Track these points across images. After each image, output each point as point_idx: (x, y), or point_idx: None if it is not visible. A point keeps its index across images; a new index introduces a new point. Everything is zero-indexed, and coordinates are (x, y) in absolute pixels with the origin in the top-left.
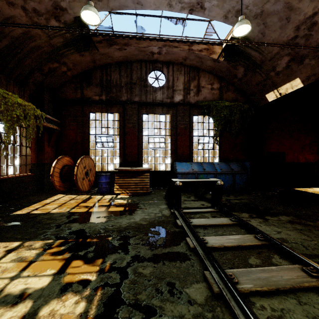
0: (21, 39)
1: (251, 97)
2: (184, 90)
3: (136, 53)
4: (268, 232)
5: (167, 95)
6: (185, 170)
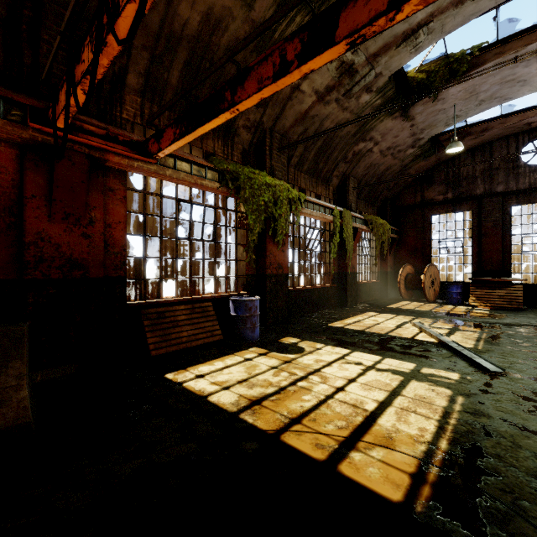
0: (382, 172)
1: None
2: None
3: (499, 132)
4: None
5: None
6: None
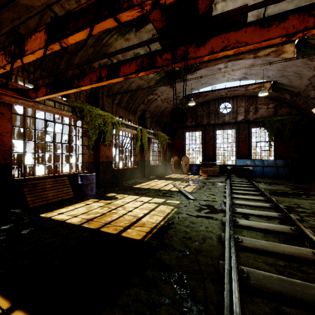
0: (163, 110)
1: (303, 111)
2: (244, 112)
3: (211, 97)
4: (263, 186)
5: (232, 117)
6: (241, 164)
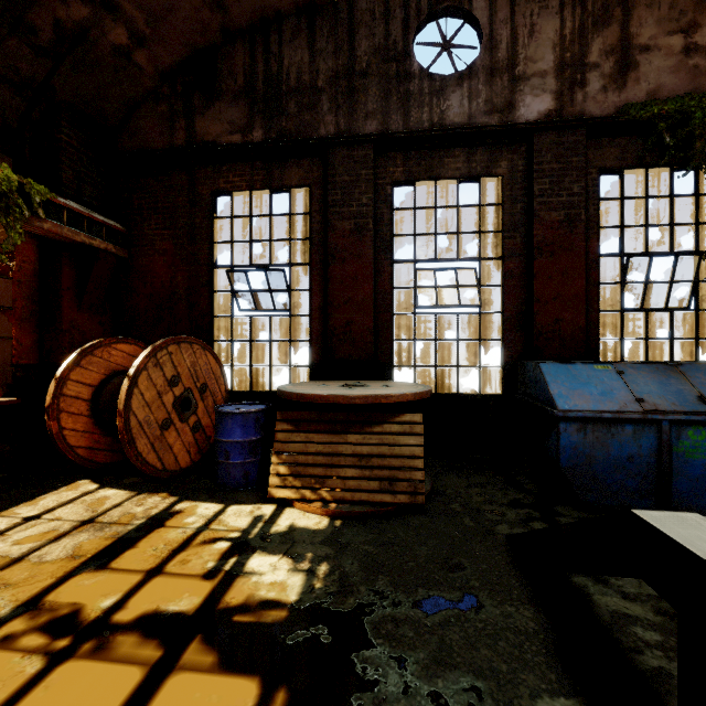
0: None
1: None
2: (559, 72)
3: None
4: None
5: (487, 101)
6: (597, 403)
